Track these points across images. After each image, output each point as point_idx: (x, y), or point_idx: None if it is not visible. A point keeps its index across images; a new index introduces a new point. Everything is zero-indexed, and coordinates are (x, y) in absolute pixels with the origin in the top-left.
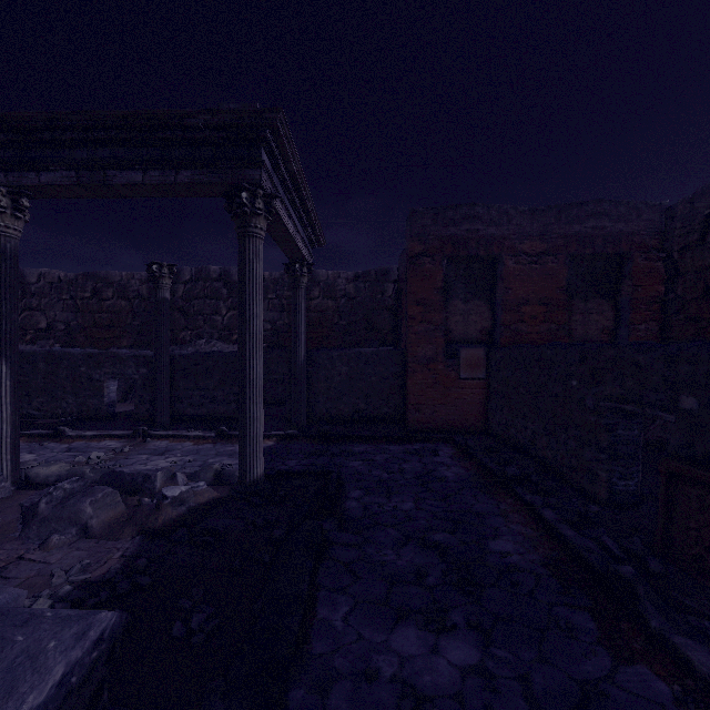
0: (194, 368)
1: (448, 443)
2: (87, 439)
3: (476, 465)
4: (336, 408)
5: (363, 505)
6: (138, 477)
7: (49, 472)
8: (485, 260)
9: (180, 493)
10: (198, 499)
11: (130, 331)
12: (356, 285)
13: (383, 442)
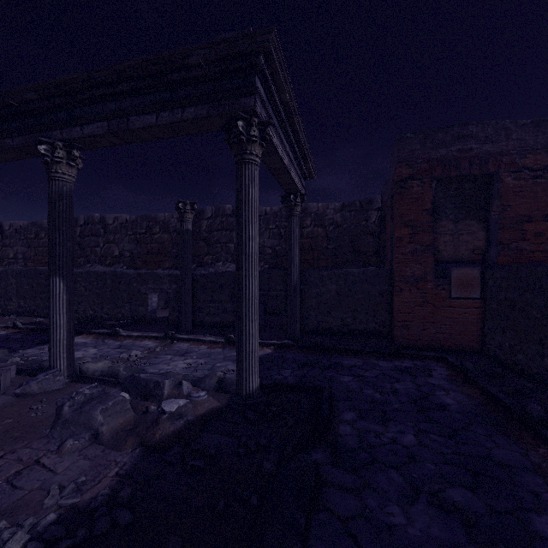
0: (211, 285)
1: (440, 362)
2: (133, 339)
3: (480, 393)
4: (326, 321)
5: (357, 432)
6: (150, 383)
7: (96, 367)
8: (478, 178)
9: (177, 408)
10: (197, 410)
11: (170, 256)
12: (342, 214)
13: (371, 356)
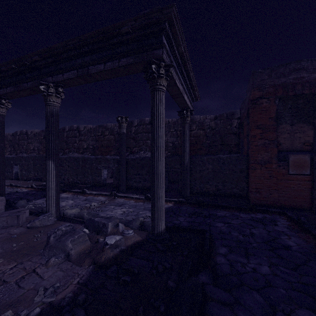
0: (136, 165)
1: (282, 216)
2: (93, 195)
3: (313, 238)
4: (205, 187)
5: (229, 262)
6: (100, 224)
7: (71, 212)
8: (308, 96)
9: (115, 241)
10: (127, 242)
11: (114, 148)
12: (215, 122)
13: (235, 210)
